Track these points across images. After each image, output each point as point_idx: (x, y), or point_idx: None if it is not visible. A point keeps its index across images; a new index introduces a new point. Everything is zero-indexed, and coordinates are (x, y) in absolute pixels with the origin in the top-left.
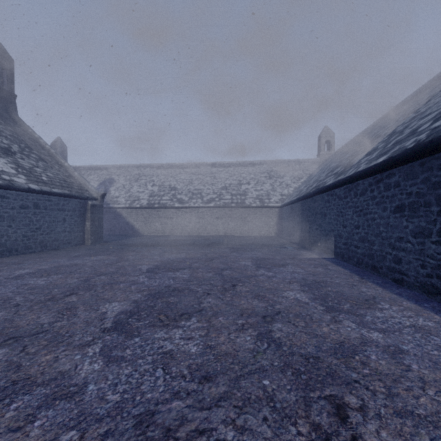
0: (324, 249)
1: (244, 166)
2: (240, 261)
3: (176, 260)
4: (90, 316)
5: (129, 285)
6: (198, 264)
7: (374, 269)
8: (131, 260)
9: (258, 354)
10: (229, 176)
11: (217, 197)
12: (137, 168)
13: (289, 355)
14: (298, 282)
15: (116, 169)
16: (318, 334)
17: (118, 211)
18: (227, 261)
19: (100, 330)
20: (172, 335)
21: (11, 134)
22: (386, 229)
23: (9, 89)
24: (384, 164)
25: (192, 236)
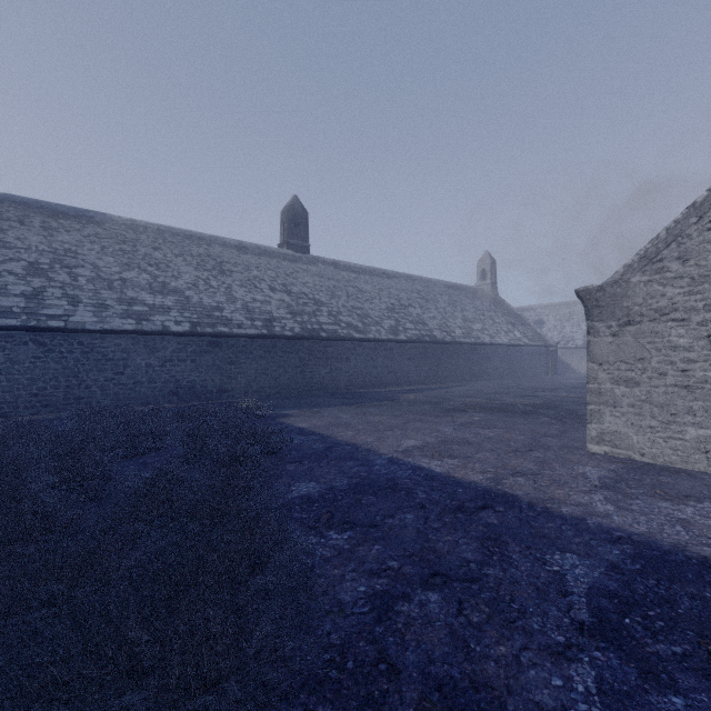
0: None
1: None
2: None
3: None
4: None
5: None
6: None
7: None
8: None
9: None
10: None
11: None
12: (566, 306)
13: None
14: None
15: (542, 309)
16: None
17: None
18: None
19: None
20: None
21: (505, 311)
22: None
23: (494, 281)
24: None
25: None
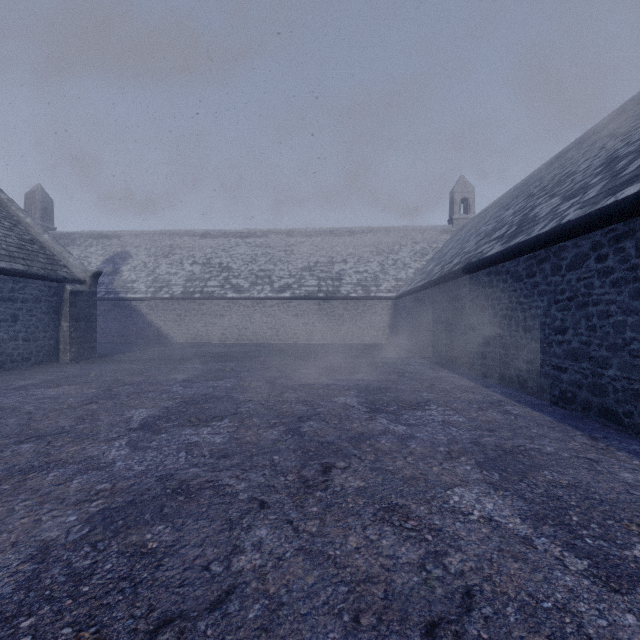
0: (480, 368)
1: (338, 235)
2: (335, 396)
3: (211, 396)
4: None
5: (71, 475)
6: (254, 405)
7: (607, 416)
8: (123, 397)
9: None
10: (314, 251)
11: (295, 282)
12: (168, 236)
13: None
14: (467, 453)
15: (133, 237)
16: None
17: (133, 305)
18: (311, 396)
19: None
20: None
21: None
22: None
23: None
24: None
25: (255, 345)
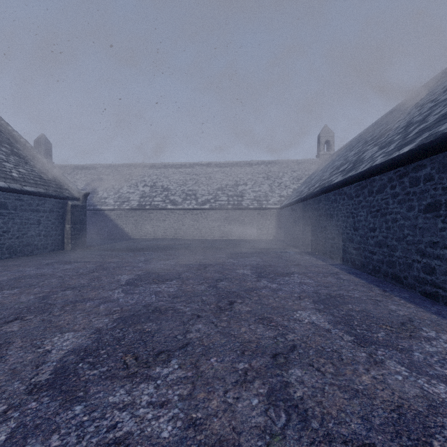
0: (330, 254)
1: (241, 166)
2: (237, 269)
3: (163, 269)
4: (23, 359)
5: (98, 304)
6: (189, 274)
7: (396, 279)
8: (111, 269)
9: (274, 440)
10: (225, 177)
11: (212, 198)
12: (128, 167)
13: (325, 443)
14: (309, 297)
15: (105, 168)
16: (359, 390)
17: (106, 213)
18: (223, 269)
19: (26, 388)
20: (137, 396)
21: None
22: (413, 232)
23: None
24: (412, 153)
25: (186, 240)
